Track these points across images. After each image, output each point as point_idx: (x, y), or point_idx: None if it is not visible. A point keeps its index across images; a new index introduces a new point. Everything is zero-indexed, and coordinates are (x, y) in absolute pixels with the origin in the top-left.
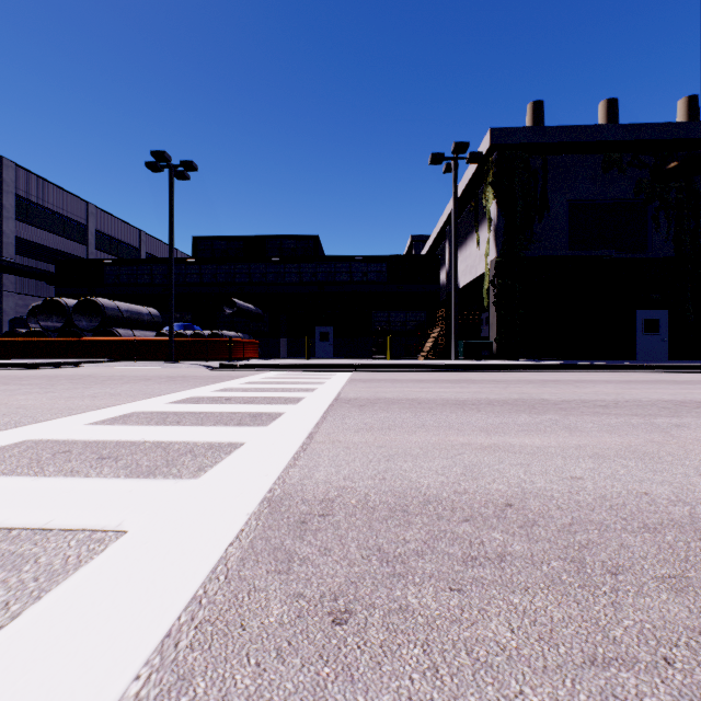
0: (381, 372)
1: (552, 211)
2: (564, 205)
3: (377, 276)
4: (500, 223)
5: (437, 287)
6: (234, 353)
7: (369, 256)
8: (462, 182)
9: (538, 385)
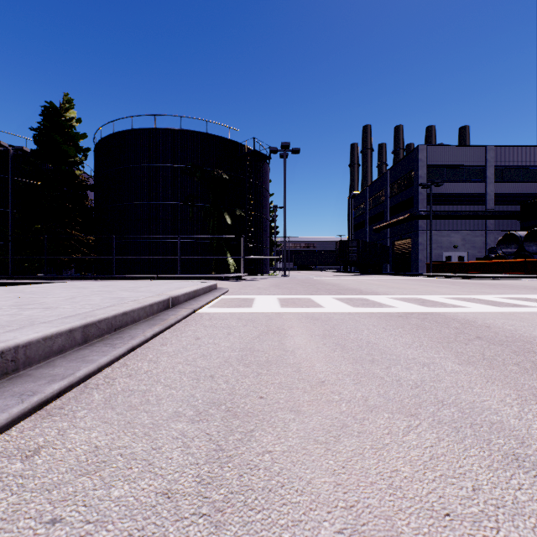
0: None
1: None
2: None
3: None
4: None
5: None
6: None
7: None
8: None
9: None
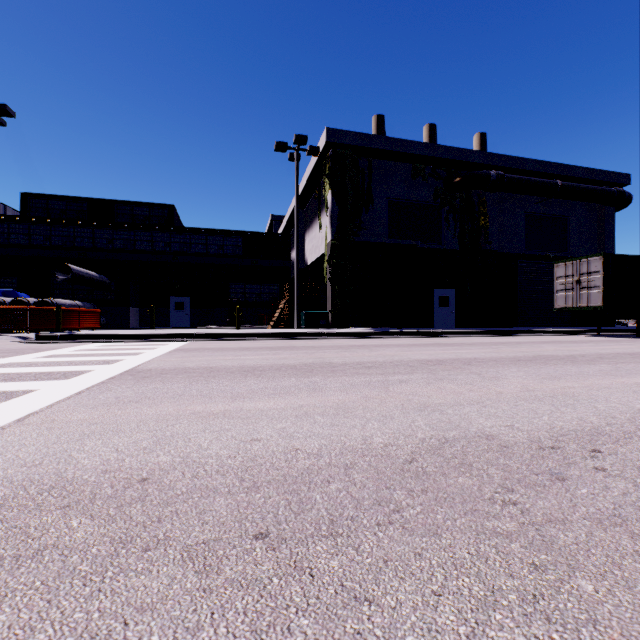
0: (219, 341)
1: (376, 205)
2: (385, 201)
3: (233, 250)
4: (334, 211)
5: (289, 263)
6: (67, 323)
7: (225, 230)
8: (307, 171)
9: (343, 349)
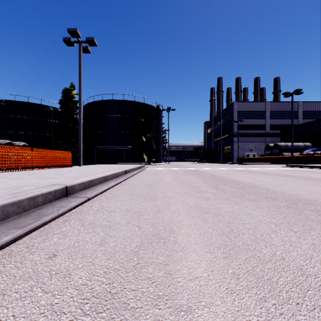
0: None
1: None
2: None
3: None
4: None
5: None
6: None
7: None
8: None
9: None
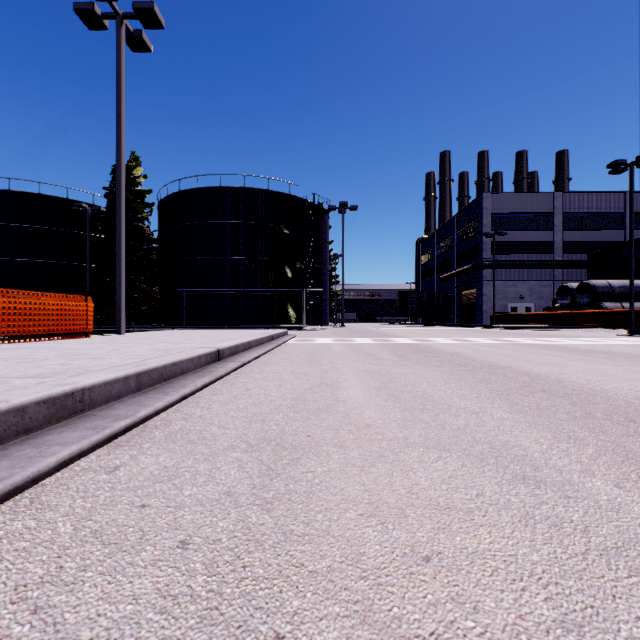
0: None
1: None
2: None
3: None
4: None
5: None
6: None
7: None
8: None
9: None
